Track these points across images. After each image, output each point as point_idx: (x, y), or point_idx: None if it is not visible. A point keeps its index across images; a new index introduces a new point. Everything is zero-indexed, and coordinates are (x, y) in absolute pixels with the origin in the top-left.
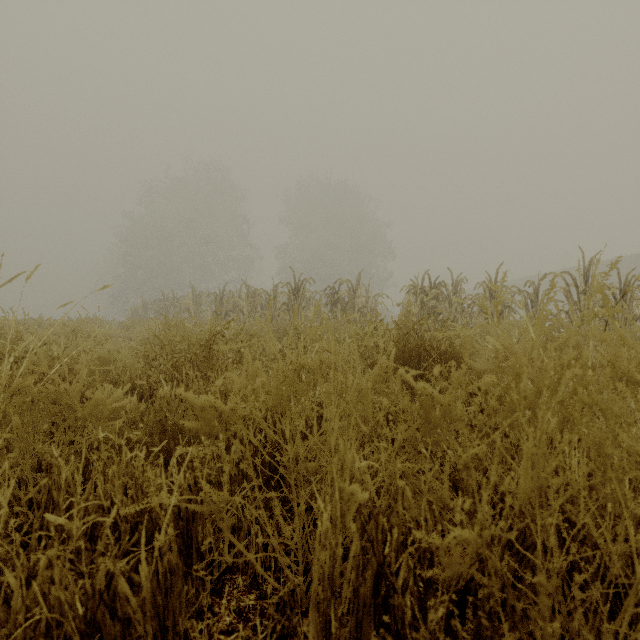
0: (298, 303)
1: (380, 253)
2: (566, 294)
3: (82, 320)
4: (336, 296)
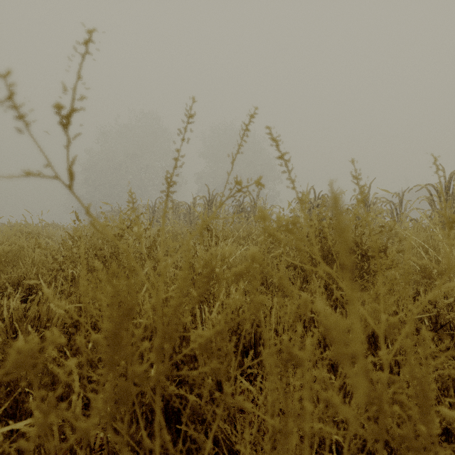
0: (211, 212)
1: (271, 178)
2: (430, 202)
3: (26, 222)
4: (241, 206)
